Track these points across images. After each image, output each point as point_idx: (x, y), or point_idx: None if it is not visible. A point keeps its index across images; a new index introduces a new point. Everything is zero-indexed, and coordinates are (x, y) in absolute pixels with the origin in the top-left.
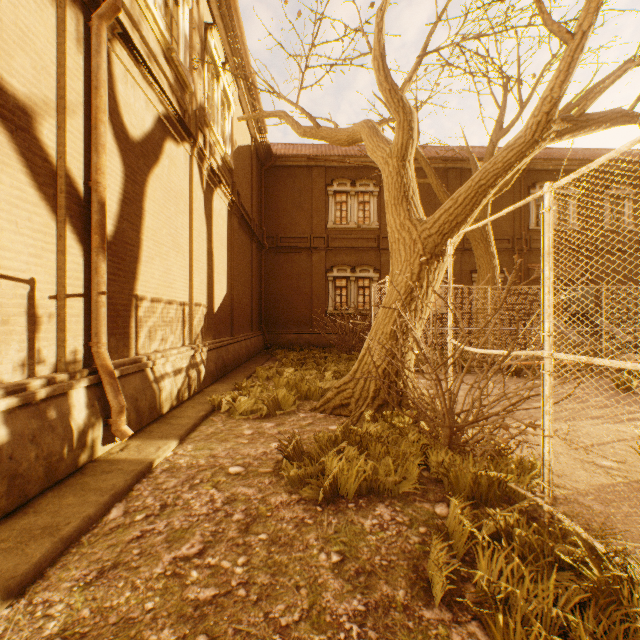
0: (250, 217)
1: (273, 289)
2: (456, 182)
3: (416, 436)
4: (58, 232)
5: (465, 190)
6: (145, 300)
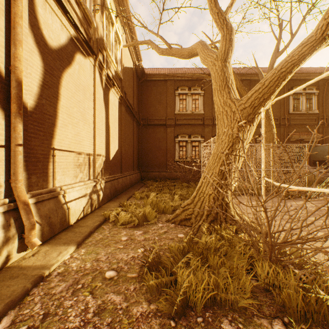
0: (132, 107)
1: (145, 147)
2: (247, 87)
3: (243, 250)
4: None
5: (270, 76)
6: (60, 151)
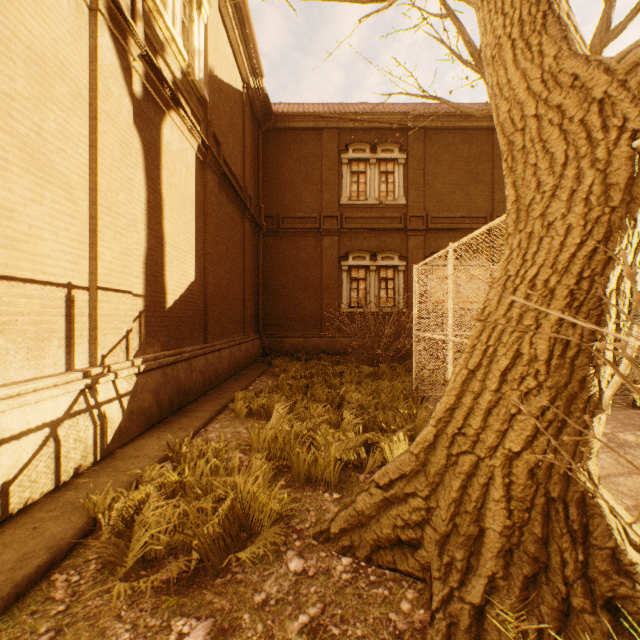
0: (240, 185)
1: (273, 281)
2: None
3: None
4: None
5: None
6: None
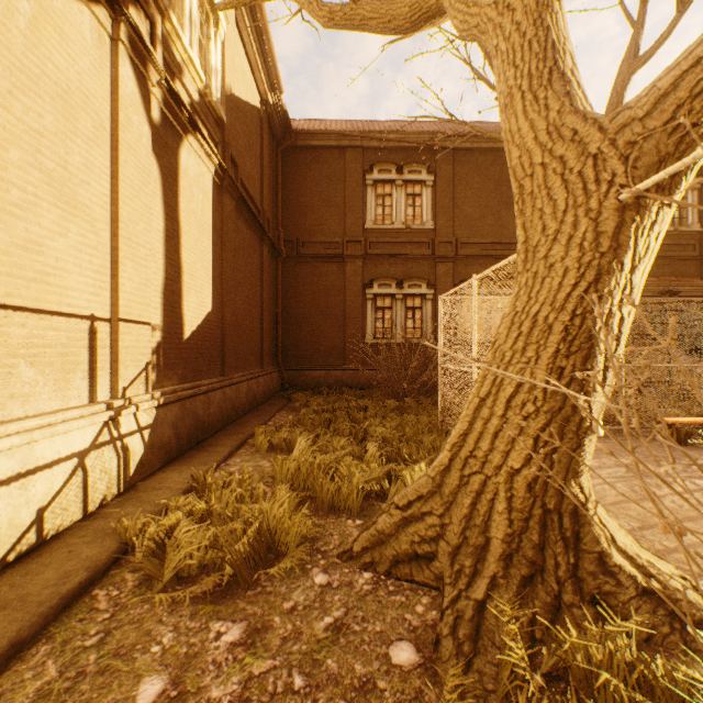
0: (258, 208)
1: (293, 310)
2: None
3: None
4: None
5: None
6: None
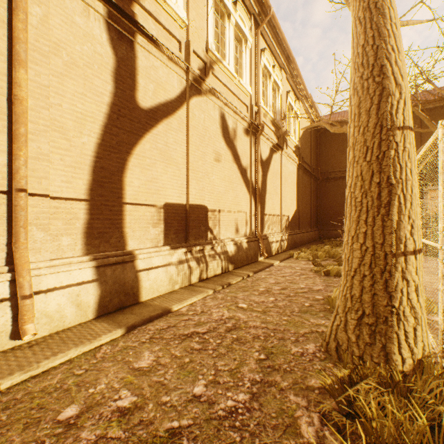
0: (309, 165)
1: (324, 203)
2: None
3: None
4: (249, 198)
5: None
6: (267, 215)
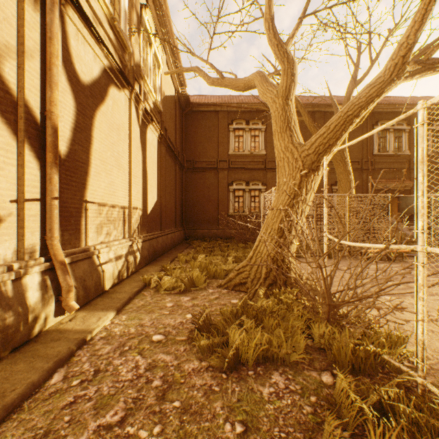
0: (174, 146)
1: (191, 197)
2: (321, 121)
3: (301, 311)
4: (18, 150)
5: (336, 119)
6: (93, 204)
